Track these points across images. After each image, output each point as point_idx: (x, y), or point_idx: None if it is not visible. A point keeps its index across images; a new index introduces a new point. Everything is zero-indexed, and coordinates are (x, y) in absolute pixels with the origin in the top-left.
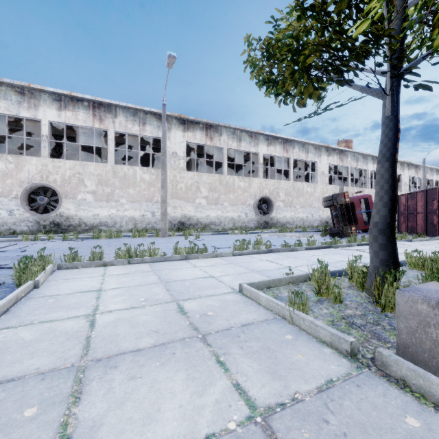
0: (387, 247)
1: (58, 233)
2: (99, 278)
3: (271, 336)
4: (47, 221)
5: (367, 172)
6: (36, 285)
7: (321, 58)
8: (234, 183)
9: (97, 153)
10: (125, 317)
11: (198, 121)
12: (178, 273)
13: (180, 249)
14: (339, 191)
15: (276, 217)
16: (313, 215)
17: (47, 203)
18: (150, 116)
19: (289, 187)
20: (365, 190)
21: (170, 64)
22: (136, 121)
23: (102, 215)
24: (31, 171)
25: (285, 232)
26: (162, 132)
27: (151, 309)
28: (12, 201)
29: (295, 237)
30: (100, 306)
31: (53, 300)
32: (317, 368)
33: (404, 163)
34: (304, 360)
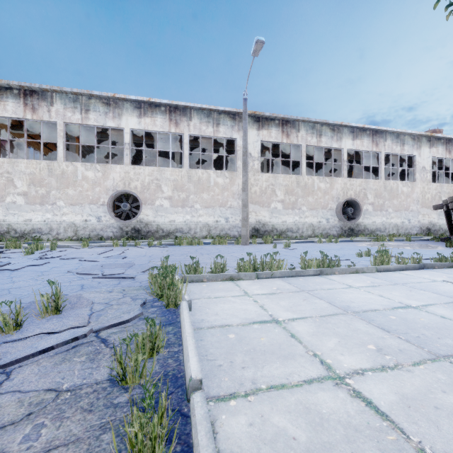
0: None
1: (138, 239)
2: (248, 299)
3: None
4: (129, 227)
5: None
6: (188, 306)
7: None
8: (314, 184)
9: (164, 160)
10: (413, 395)
11: (274, 117)
12: (346, 296)
13: (310, 261)
14: None
15: (363, 222)
16: (410, 221)
17: (129, 209)
18: (224, 116)
19: (380, 187)
20: None
21: (256, 51)
22: (210, 122)
23: (178, 221)
24: (116, 179)
25: (382, 241)
26: (244, 129)
27: (429, 376)
28: (100, 208)
29: (411, 248)
30: (324, 358)
31: (232, 335)
32: None
33: None
34: None
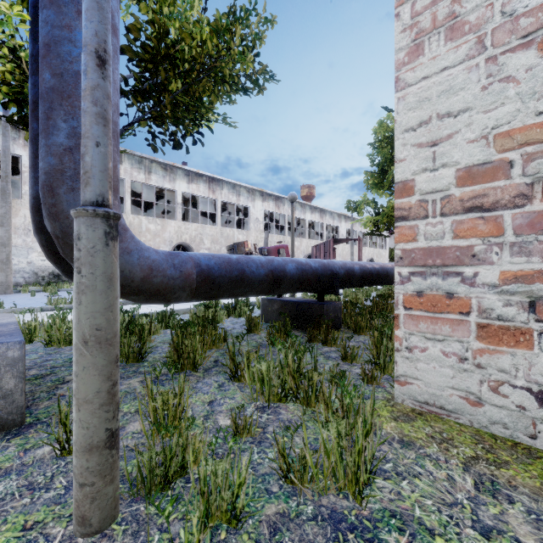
0: None
1: None
2: None
3: None
4: None
5: (305, 222)
6: None
7: None
8: (142, 225)
9: None
10: None
11: None
12: None
13: None
14: (265, 240)
15: None
16: None
17: None
18: None
19: (217, 233)
20: (304, 240)
21: None
22: None
23: None
24: None
25: None
26: (3, 147)
27: None
28: None
29: None
30: None
31: None
32: None
33: (341, 215)
34: None
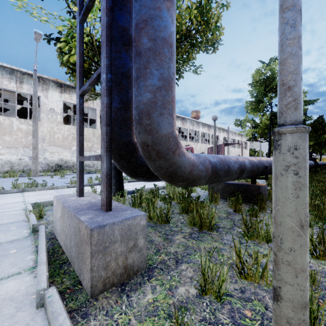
0: (115, 177)
1: None
2: None
3: (2, 229)
4: None
5: (199, 133)
6: None
7: (90, 65)
8: None
9: None
10: None
11: (74, 86)
12: None
13: (19, 184)
14: None
15: None
16: None
17: None
18: (28, 76)
19: None
20: (198, 144)
21: (37, 38)
22: (13, 79)
23: None
24: None
25: None
26: (33, 91)
27: None
28: None
29: None
30: None
31: None
32: (3, 239)
33: (220, 128)
34: (1, 237)
